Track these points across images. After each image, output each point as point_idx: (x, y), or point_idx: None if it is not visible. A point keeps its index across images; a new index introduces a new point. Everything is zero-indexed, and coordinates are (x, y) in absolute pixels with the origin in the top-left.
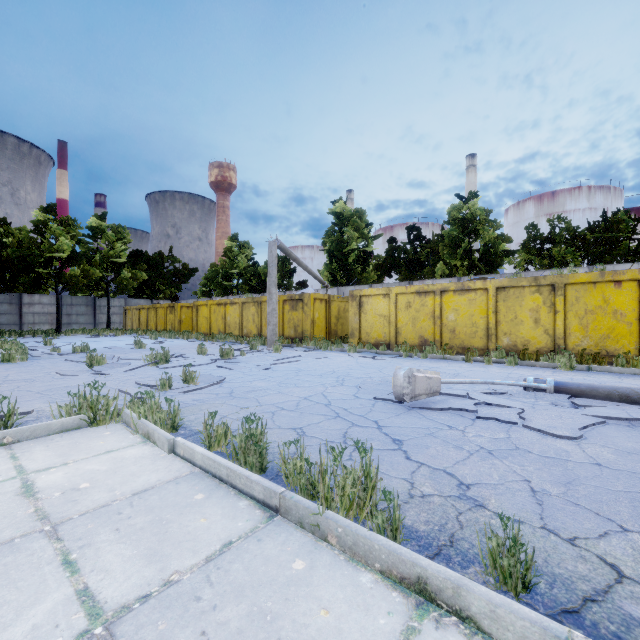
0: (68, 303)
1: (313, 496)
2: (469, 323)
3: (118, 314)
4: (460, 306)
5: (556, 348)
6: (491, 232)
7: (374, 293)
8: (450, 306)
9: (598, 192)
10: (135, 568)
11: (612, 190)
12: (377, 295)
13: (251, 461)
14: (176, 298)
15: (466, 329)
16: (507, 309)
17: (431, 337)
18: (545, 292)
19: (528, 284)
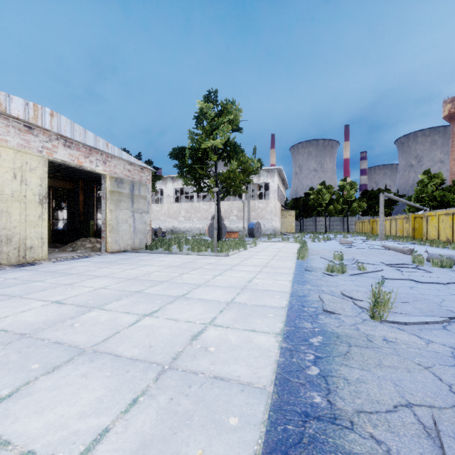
0: (332, 220)
1: None
2: None
3: (354, 225)
4: None
5: None
6: None
7: (431, 214)
8: None
9: None
10: (288, 245)
11: None
12: (432, 215)
13: None
14: (388, 215)
15: None
16: None
17: (449, 237)
18: None
19: None
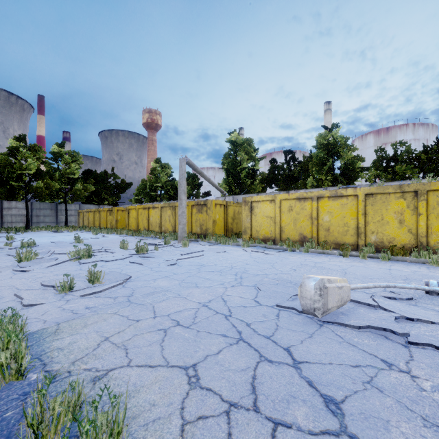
0: (37, 207)
1: None
2: (341, 223)
3: (74, 215)
4: (334, 209)
5: (419, 245)
6: (349, 153)
7: (262, 199)
8: (325, 209)
9: (420, 127)
10: None
11: (430, 126)
12: (265, 201)
13: None
14: (116, 204)
15: (339, 228)
16: (375, 212)
17: (309, 234)
18: (409, 197)
19: (393, 191)
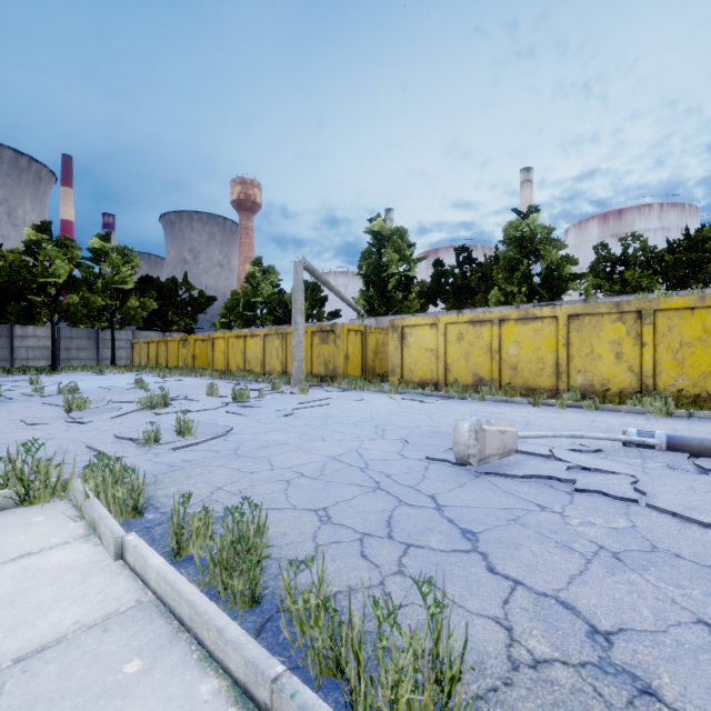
0: (67, 336)
1: (337, 671)
2: (534, 358)
3: (125, 348)
4: (523, 338)
5: (643, 389)
6: (554, 253)
7: (419, 323)
8: (511, 338)
9: (671, 210)
10: None
11: (687, 208)
12: (422, 325)
13: (236, 586)
14: (191, 330)
15: (531, 365)
16: (581, 341)
17: (488, 375)
18: (629, 320)
19: (608, 311)
